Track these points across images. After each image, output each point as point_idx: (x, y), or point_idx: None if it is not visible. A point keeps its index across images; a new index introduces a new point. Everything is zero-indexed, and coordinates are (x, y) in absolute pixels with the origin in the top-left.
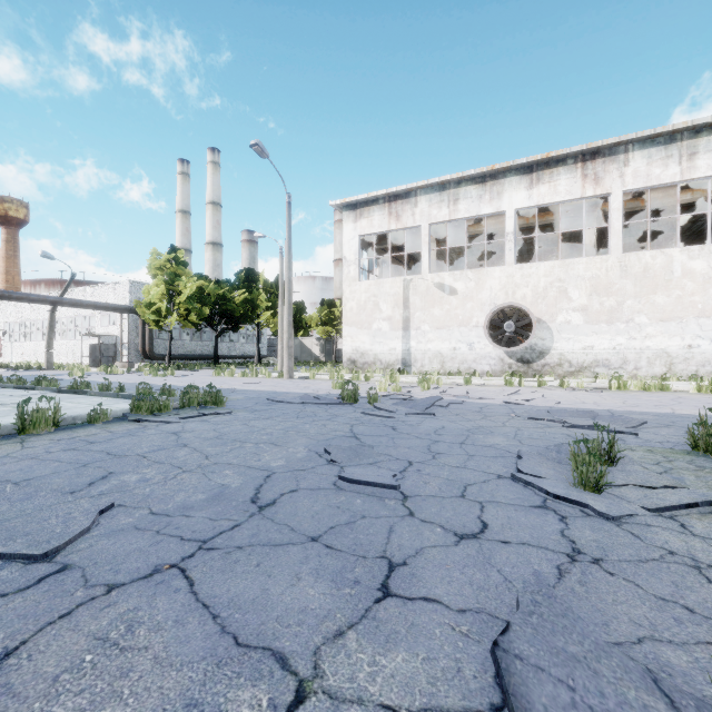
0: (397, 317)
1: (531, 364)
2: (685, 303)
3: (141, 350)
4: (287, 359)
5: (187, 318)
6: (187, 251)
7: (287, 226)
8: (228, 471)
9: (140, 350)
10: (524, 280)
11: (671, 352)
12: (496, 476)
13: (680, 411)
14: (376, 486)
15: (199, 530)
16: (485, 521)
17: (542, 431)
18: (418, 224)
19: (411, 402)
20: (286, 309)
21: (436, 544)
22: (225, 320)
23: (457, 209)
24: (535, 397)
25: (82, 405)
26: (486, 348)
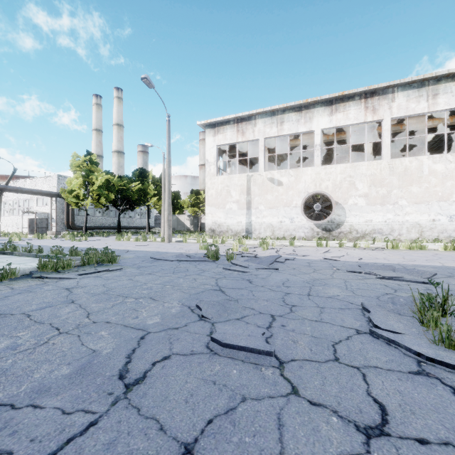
0: (243, 200)
1: (331, 232)
2: (431, 192)
3: (66, 223)
4: (167, 229)
5: (98, 201)
6: (100, 157)
7: (167, 136)
8: (104, 331)
9: (65, 223)
10: (327, 176)
11: (422, 223)
12: (355, 331)
13: (446, 264)
14: (250, 352)
15: (41, 436)
16: (378, 400)
17: (364, 282)
18: (257, 138)
19: (258, 259)
20: (166, 194)
21: (343, 452)
22: (125, 203)
23: (283, 128)
24: (343, 255)
25: (3, 264)
26: (302, 221)
